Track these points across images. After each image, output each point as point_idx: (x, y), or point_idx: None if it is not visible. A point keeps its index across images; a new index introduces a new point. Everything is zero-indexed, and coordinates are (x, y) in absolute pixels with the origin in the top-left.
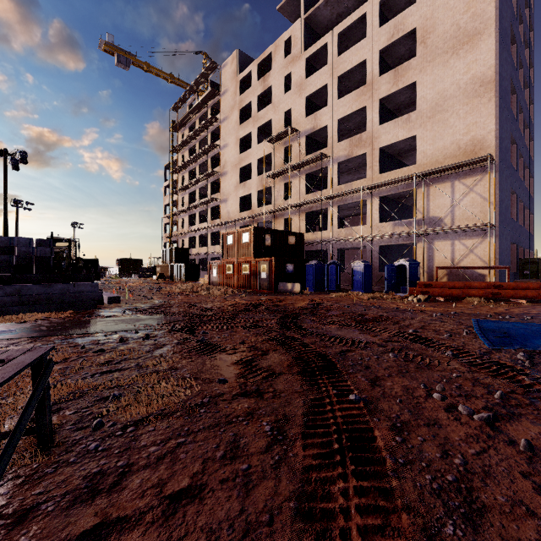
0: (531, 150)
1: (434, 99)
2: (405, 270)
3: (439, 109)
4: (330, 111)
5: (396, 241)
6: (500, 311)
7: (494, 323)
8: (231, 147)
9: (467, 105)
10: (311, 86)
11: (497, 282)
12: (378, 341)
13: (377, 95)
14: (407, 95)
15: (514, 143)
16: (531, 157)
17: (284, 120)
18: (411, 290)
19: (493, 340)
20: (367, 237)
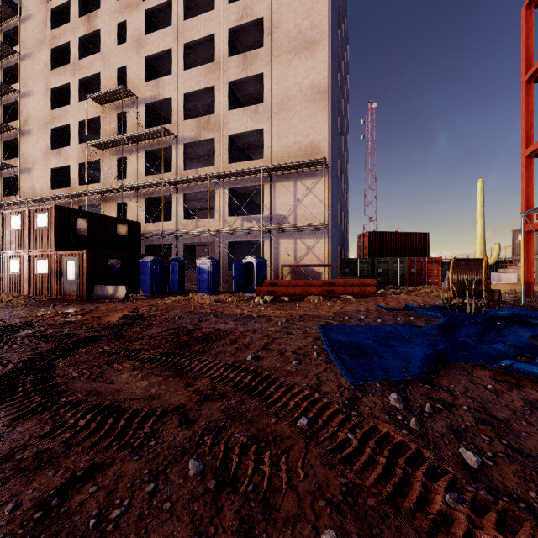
0: (347, 170)
1: (280, 95)
2: (253, 268)
3: (284, 107)
4: (175, 81)
5: (245, 237)
6: (338, 310)
7: (340, 329)
8: (37, 97)
9: (307, 109)
10: (152, 46)
11: (331, 280)
12: (187, 404)
13: (226, 76)
14: (255, 87)
15: (339, 158)
16: (347, 176)
17: (117, 78)
18: (258, 290)
19: (349, 364)
20: (215, 231)
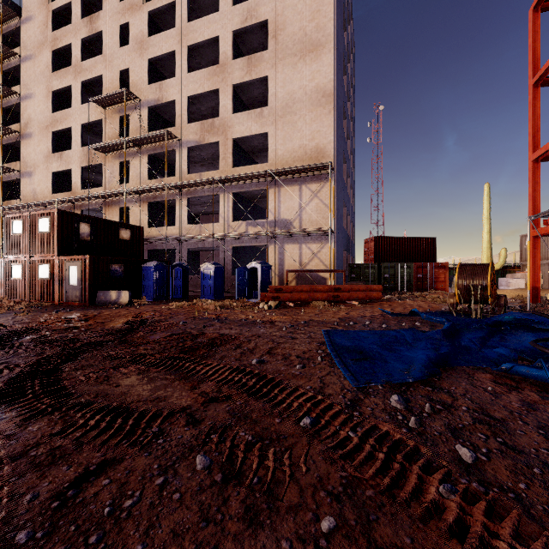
0: (353, 174)
1: (285, 99)
2: (258, 273)
3: (289, 110)
4: (178, 84)
5: (250, 242)
6: (343, 316)
7: (344, 334)
8: (38, 99)
9: (313, 112)
10: (155, 48)
11: (337, 285)
12: (193, 405)
13: (230, 79)
14: (260, 90)
15: (345, 162)
16: (354, 180)
17: (120, 81)
18: (262, 295)
19: (352, 367)
20: (219, 236)
